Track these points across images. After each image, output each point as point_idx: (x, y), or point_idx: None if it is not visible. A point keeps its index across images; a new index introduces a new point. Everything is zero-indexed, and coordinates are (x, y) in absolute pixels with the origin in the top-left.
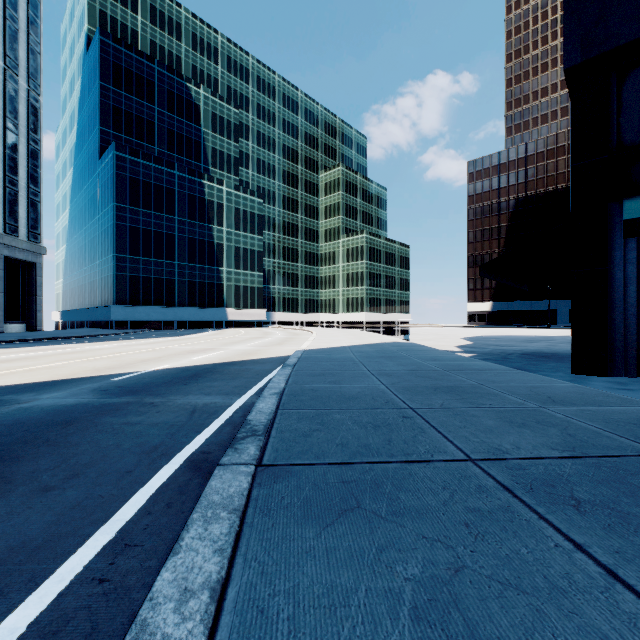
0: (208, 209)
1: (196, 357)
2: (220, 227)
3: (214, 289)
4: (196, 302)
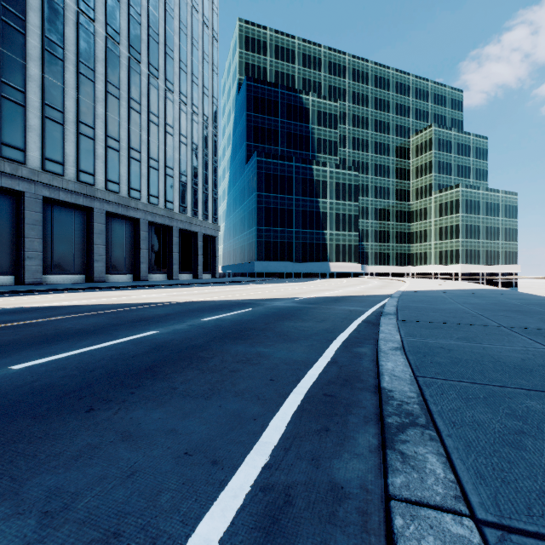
0: (315, 187)
1: (327, 293)
2: (324, 199)
3: (320, 248)
4: (307, 258)
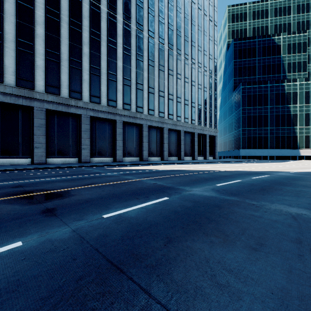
0: (286, 97)
1: (309, 169)
2: (294, 105)
3: (290, 139)
4: (279, 146)
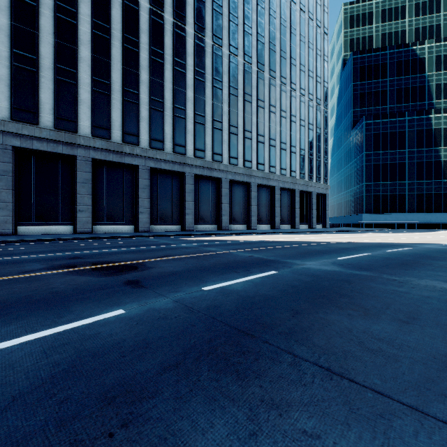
0: (434, 136)
1: None
2: (446, 147)
3: (440, 198)
4: (423, 209)
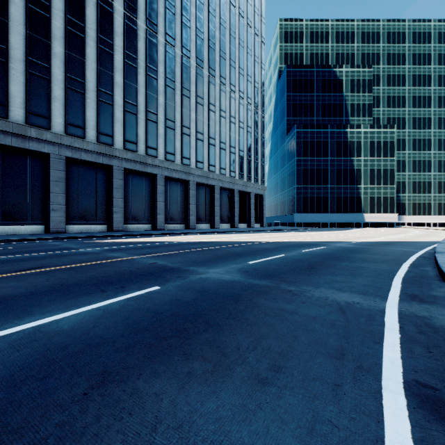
0: (349, 147)
1: (373, 239)
2: (358, 158)
3: (354, 201)
4: (341, 210)
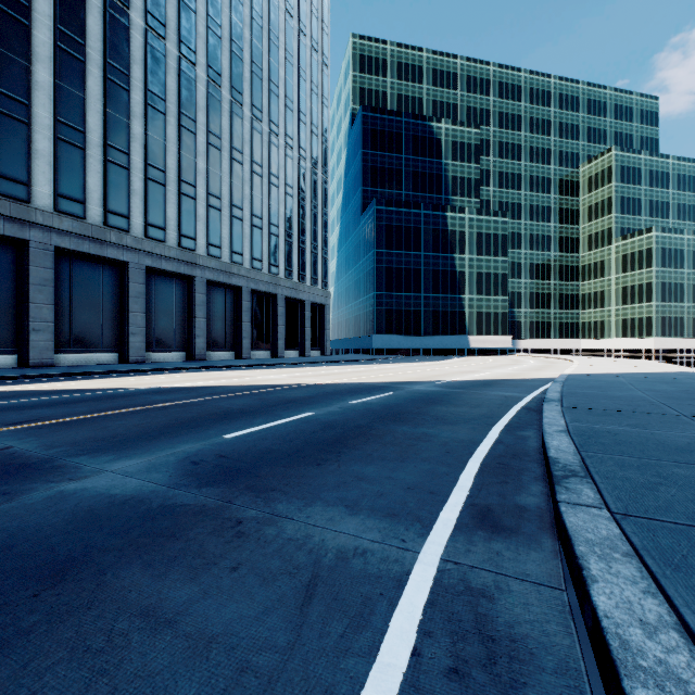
0: (450, 239)
1: (472, 375)
2: (462, 255)
3: (456, 317)
4: (439, 330)
